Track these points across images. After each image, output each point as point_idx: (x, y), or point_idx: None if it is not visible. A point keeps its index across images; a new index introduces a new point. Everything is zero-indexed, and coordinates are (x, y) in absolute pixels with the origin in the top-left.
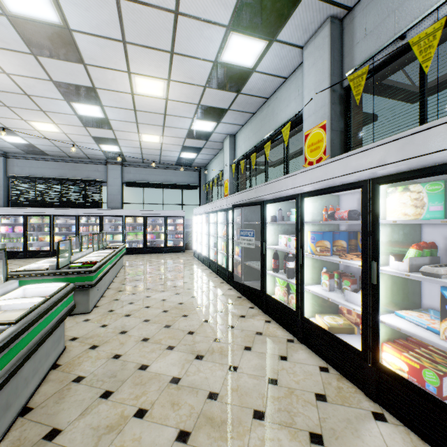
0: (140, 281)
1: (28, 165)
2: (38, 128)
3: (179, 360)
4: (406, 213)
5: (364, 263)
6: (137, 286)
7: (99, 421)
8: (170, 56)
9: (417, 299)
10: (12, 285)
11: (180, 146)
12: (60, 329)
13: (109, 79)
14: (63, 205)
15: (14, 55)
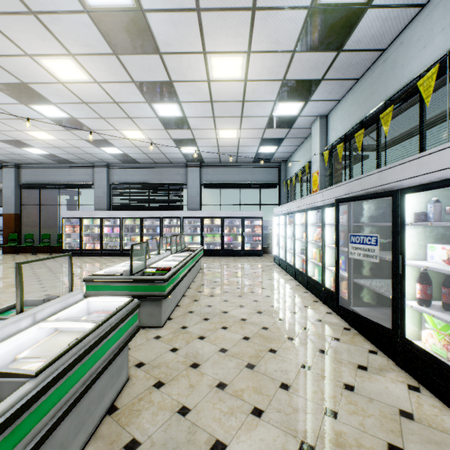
0: (217, 290)
1: (124, 173)
2: (128, 136)
3: (273, 446)
4: None
5: None
6: (214, 296)
7: None
8: (251, 16)
9: None
10: (74, 297)
11: (259, 139)
12: (121, 357)
13: (184, 67)
14: (151, 208)
15: (100, 60)
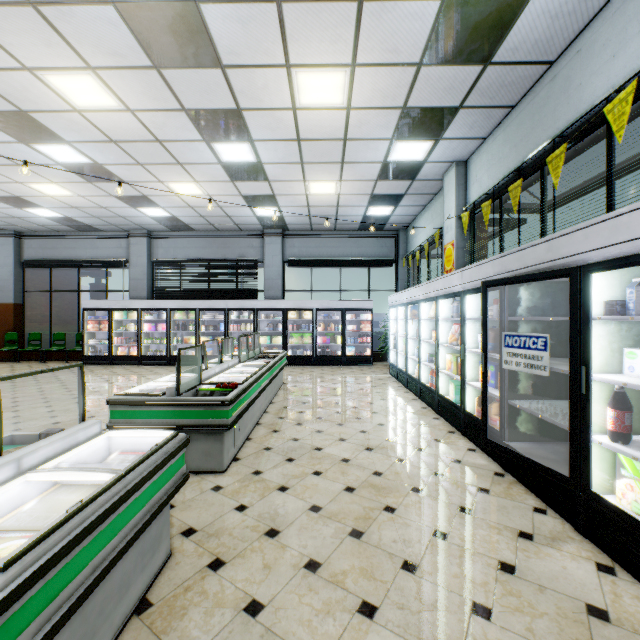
0: (306, 415)
1: (173, 245)
2: (178, 191)
3: None
4: None
5: None
6: (302, 424)
7: None
8: (357, 9)
9: None
10: (86, 430)
11: (367, 196)
12: (157, 523)
13: (258, 87)
14: (211, 296)
15: (134, 76)
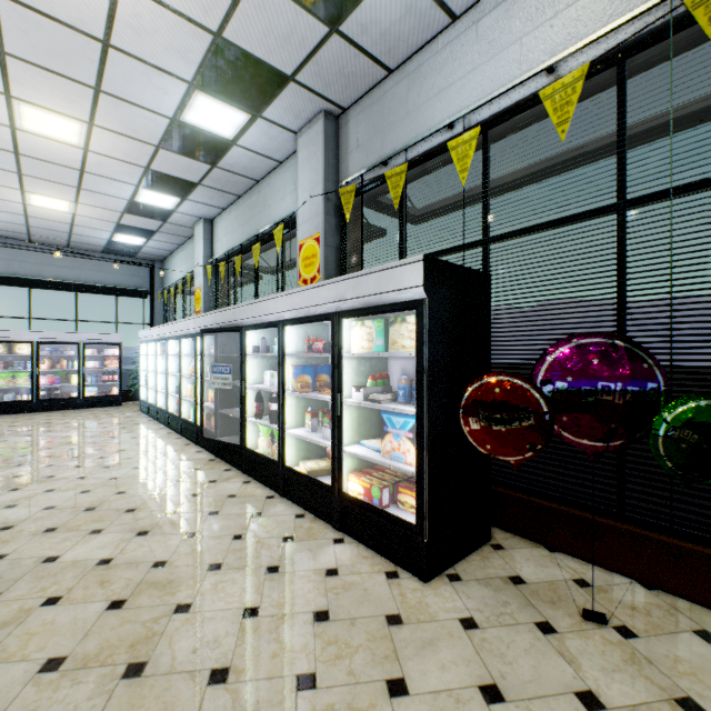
0: (30, 457)
1: None
2: None
3: (112, 541)
4: (363, 346)
5: (333, 396)
6: (25, 465)
7: None
8: (95, 94)
9: None
10: None
11: (113, 223)
12: None
13: None
14: None
15: None
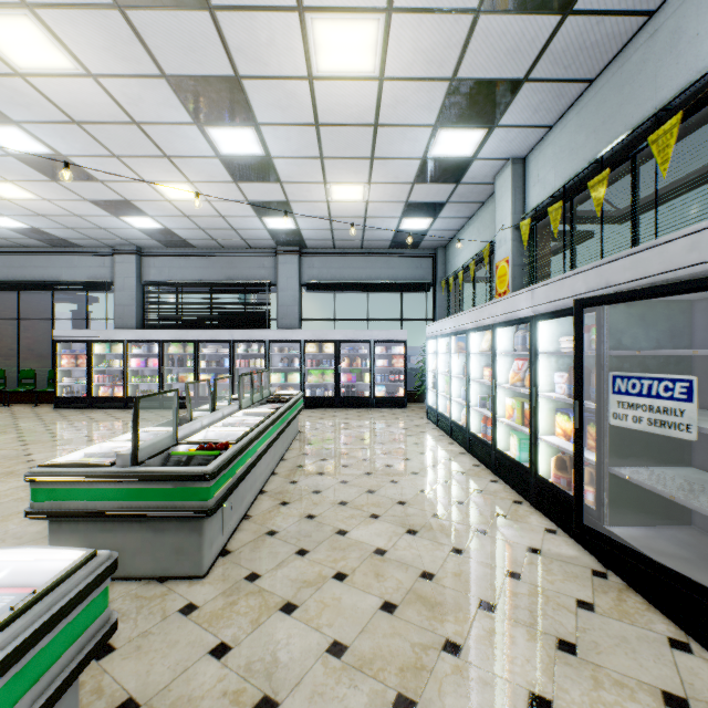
0: (326, 478)
1: (168, 264)
2: (168, 195)
3: None
4: None
5: None
6: (320, 492)
7: None
8: None
9: None
10: None
11: (401, 204)
12: None
13: (262, 43)
14: (214, 325)
15: (89, 20)
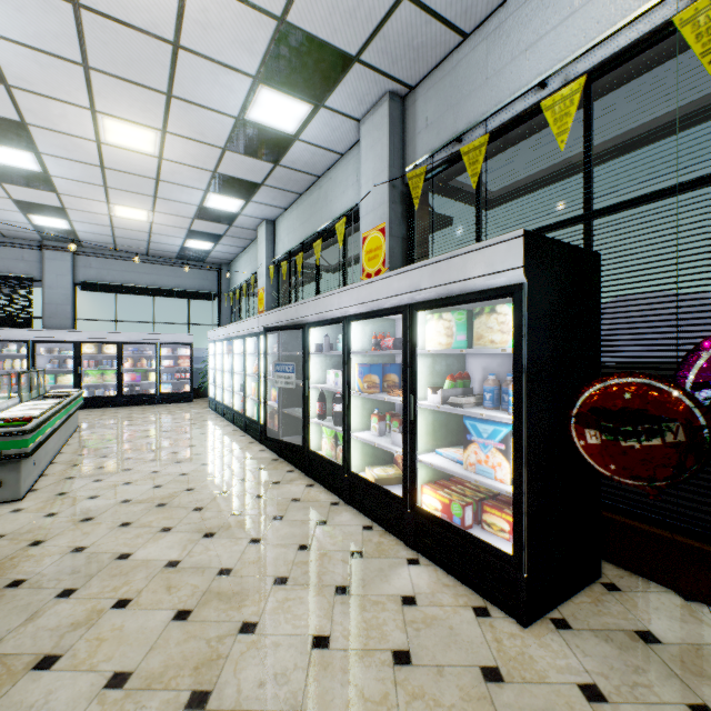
0: (113, 449)
1: None
2: None
3: (180, 541)
4: (440, 342)
5: (405, 398)
6: (108, 456)
7: (59, 621)
8: (167, 100)
9: (461, 436)
10: None
11: (185, 229)
12: None
13: (54, 114)
14: None
15: None
